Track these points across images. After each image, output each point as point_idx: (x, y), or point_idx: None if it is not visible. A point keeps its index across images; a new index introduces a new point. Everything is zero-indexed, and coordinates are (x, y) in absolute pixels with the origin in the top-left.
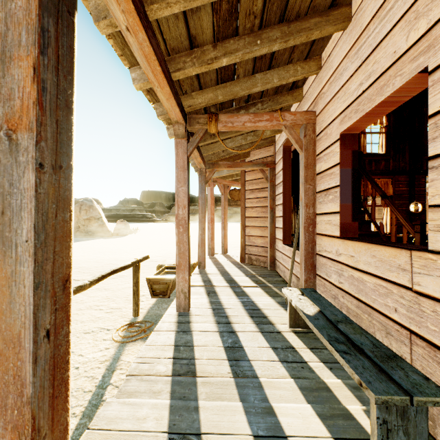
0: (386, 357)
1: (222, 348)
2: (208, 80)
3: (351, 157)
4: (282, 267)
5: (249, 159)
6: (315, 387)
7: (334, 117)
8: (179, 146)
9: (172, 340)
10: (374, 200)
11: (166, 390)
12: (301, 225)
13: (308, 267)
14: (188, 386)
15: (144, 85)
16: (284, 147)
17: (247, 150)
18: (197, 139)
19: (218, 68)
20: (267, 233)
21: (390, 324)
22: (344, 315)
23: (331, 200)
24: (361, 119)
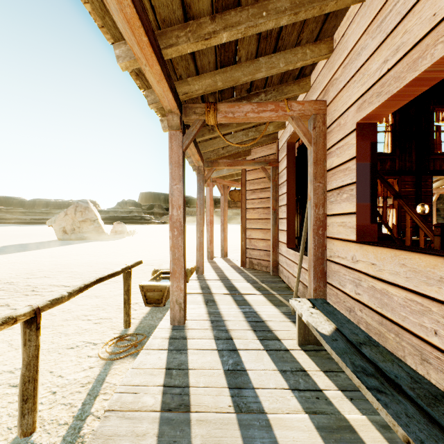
0: (432, 398)
1: (221, 372)
2: (206, 63)
3: (370, 150)
4: (286, 272)
5: (250, 158)
6: (335, 426)
7: (349, 105)
8: (173, 138)
9: (163, 361)
10: (385, 200)
11: (152, 432)
12: (309, 227)
13: (317, 275)
14: (179, 425)
15: (130, 64)
16: (288, 144)
17: (250, 144)
18: (194, 131)
19: (217, 48)
20: (270, 236)
21: (427, 349)
22: (366, 334)
23: (345, 199)
24: (384, 103)
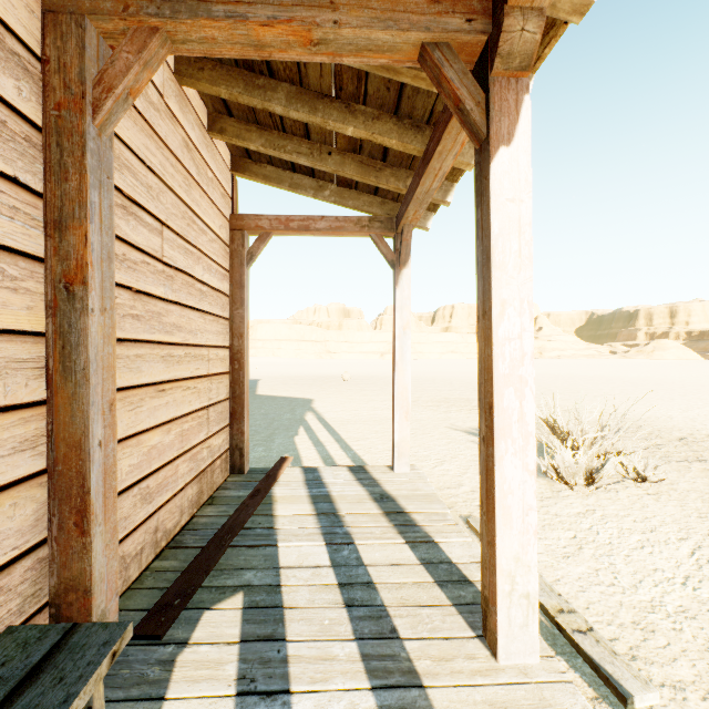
0: None
1: None
2: None
3: None
4: None
5: None
6: None
7: None
8: None
9: None
10: None
11: None
12: None
13: None
14: None
15: None
16: None
17: None
18: None
19: None
20: None
21: None
22: None
23: None
24: None
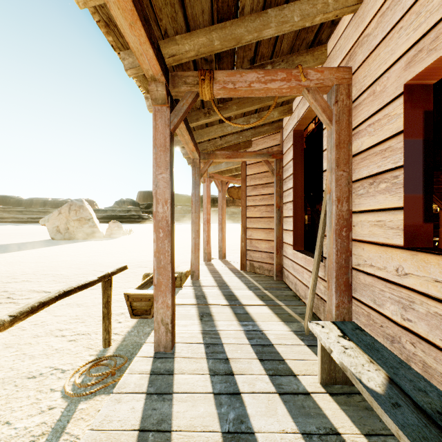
0: None
1: (219, 437)
2: (199, 13)
3: (422, 122)
4: (292, 278)
5: (251, 150)
6: None
7: (391, 63)
8: (158, 115)
9: (137, 416)
10: None
11: None
12: (329, 227)
13: (340, 287)
14: None
15: None
16: (296, 132)
17: (254, 124)
18: (184, 106)
19: None
20: (273, 236)
21: None
22: (438, 391)
23: (383, 190)
24: None
